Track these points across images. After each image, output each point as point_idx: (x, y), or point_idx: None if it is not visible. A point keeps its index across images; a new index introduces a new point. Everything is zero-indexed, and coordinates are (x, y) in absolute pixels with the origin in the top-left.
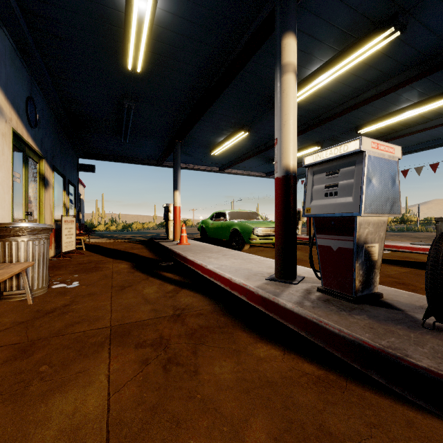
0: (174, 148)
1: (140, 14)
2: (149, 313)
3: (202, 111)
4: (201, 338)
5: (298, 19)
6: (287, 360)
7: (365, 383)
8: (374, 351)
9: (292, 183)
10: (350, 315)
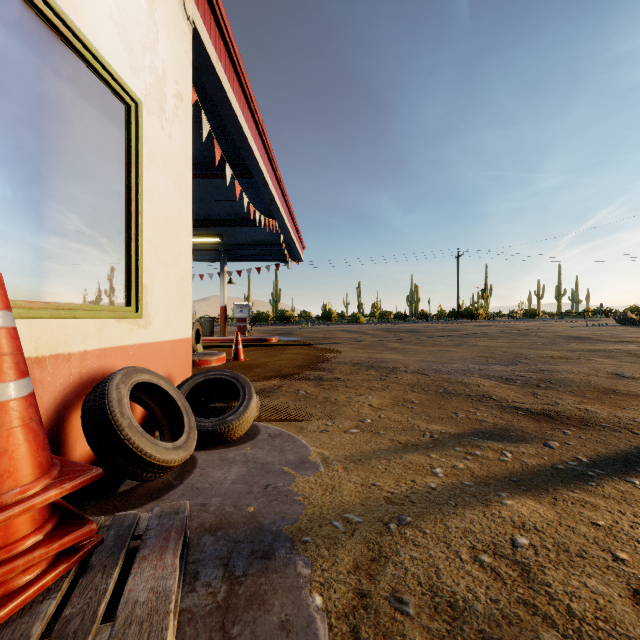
0: None
1: None
2: None
3: None
4: None
5: None
6: None
7: None
8: None
9: None
10: None
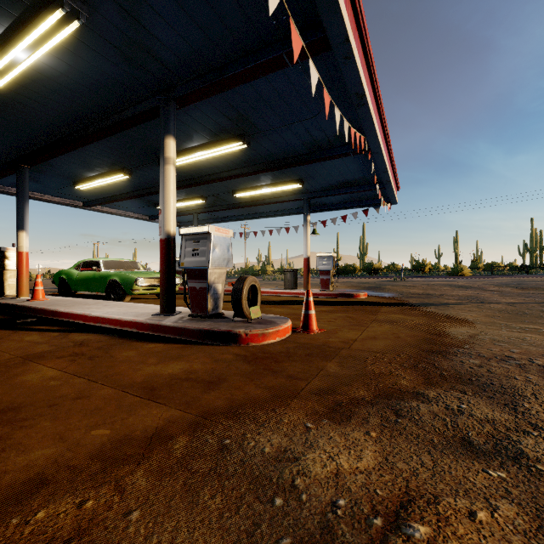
0: (19, 174)
1: (13, 58)
2: (51, 347)
3: (73, 146)
4: (108, 348)
5: (179, 114)
6: (166, 345)
7: (202, 344)
8: (207, 330)
9: (172, 244)
10: (202, 322)
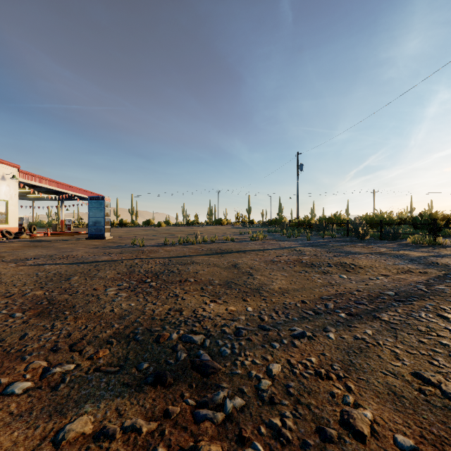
0: None
1: None
2: None
3: None
4: None
5: None
6: None
7: None
8: None
9: None
10: None
